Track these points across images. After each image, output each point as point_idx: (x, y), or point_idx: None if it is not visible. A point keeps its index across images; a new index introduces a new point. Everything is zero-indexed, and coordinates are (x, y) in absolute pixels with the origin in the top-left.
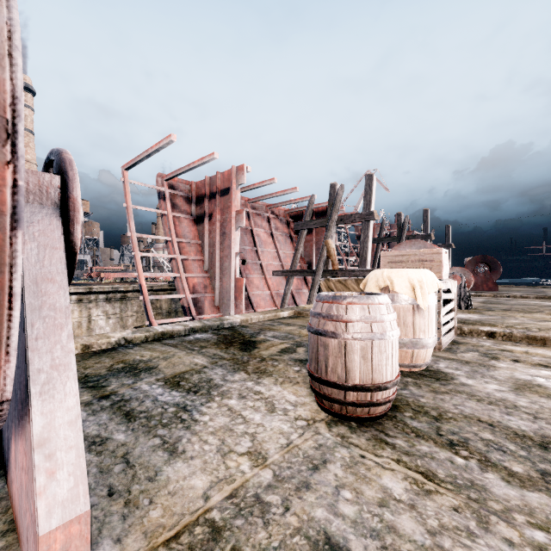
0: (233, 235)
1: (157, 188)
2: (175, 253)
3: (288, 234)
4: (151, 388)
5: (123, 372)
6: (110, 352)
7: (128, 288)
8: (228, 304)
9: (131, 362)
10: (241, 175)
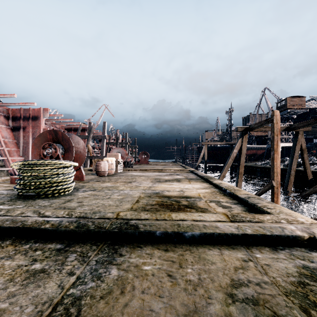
0: None
1: None
2: (2, 146)
3: None
4: None
5: None
6: None
7: None
8: None
9: None
10: (46, 112)
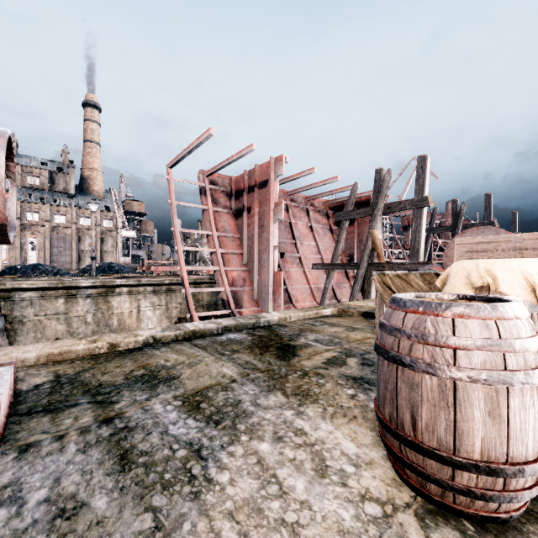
0: (272, 228)
1: (199, 185)
2: (215, 247)
3: (328, 226)
4: (164, 411)
5: (140, 382)
6: (136, 353)
7: (173, 281)
8: (266, 298)
9: (152, 368)
10: (279, 166)
